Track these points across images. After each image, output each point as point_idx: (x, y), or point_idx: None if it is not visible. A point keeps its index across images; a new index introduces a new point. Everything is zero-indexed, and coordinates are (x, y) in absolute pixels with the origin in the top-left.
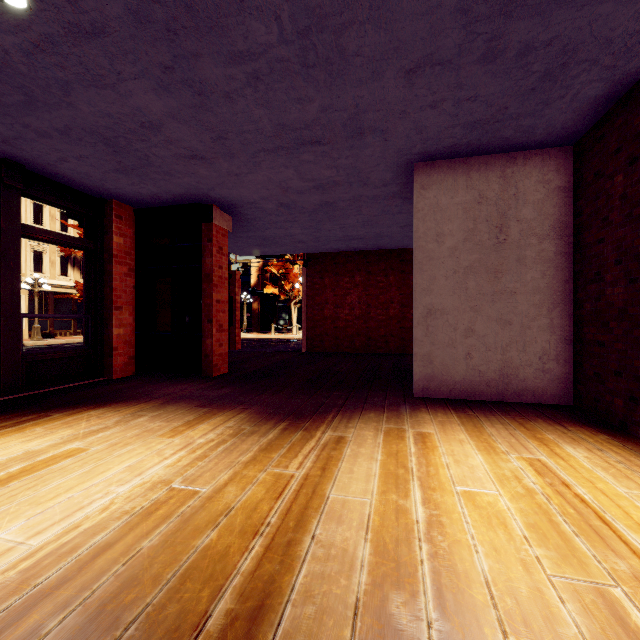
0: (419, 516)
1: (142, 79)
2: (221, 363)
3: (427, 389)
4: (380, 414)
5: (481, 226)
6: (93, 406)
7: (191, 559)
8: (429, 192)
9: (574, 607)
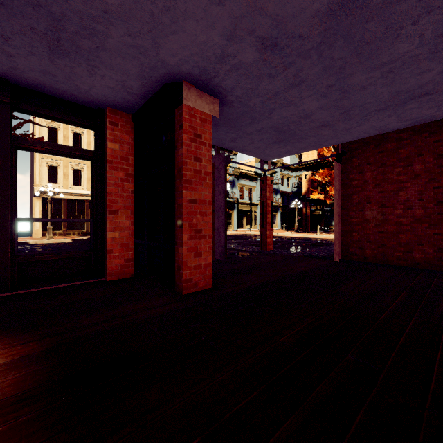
0: None
1: None
2: (199, 277)
3: None
4: None
5: None
6: None
7: None
8: None
9: None
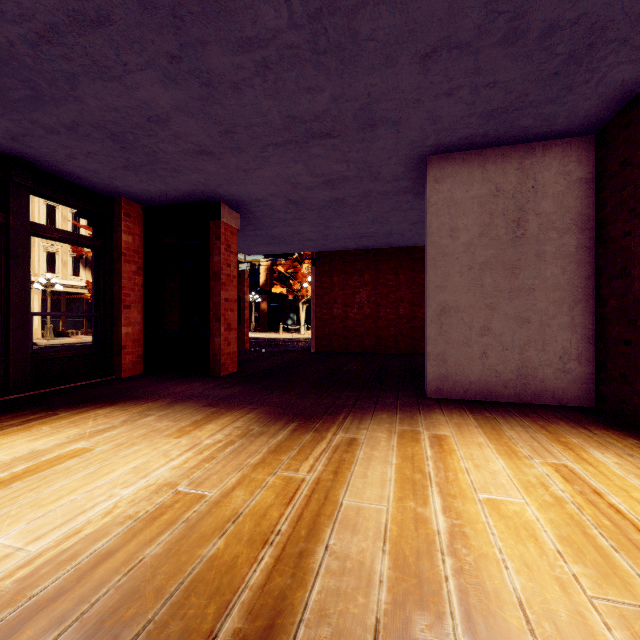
0: (440, 526)
1: (148, 70)
2: (229, 362)
3: (441, 389)
4: (393, 415)
5: (498, 220)
6: (101, 405)
7: (196, 570)
8: (443, 186)
9: (623, 636)
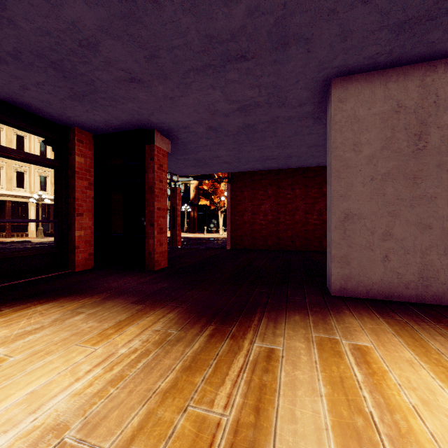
0: None
1: None
2: (161, 259)
3: (344, 289)
4: (305, 317)
5: (399, 134)
6: (43, 300)
7: None
8: (346, 105)
9: None
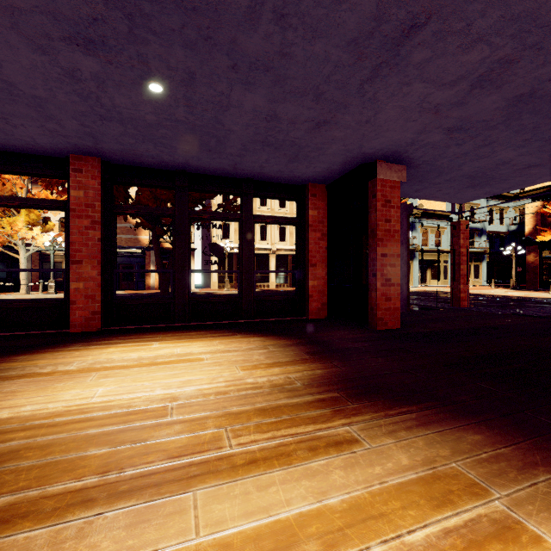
0: None
1: (234, 87)
2: (388, 318)
3: None
4: (493, 443)
5: None
6: (261, 335)
7: (69, 457)
8: None
9: None
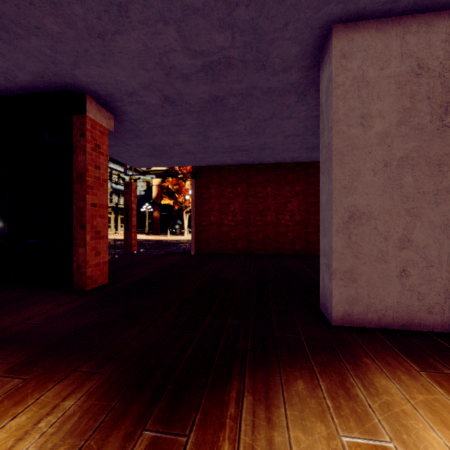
0: None
1: None
2: (98, 274)
3: (349, 315)
4: (313, 382)
5: (420, 105)
6: None
7: None
8: (352, 61)
9: None
